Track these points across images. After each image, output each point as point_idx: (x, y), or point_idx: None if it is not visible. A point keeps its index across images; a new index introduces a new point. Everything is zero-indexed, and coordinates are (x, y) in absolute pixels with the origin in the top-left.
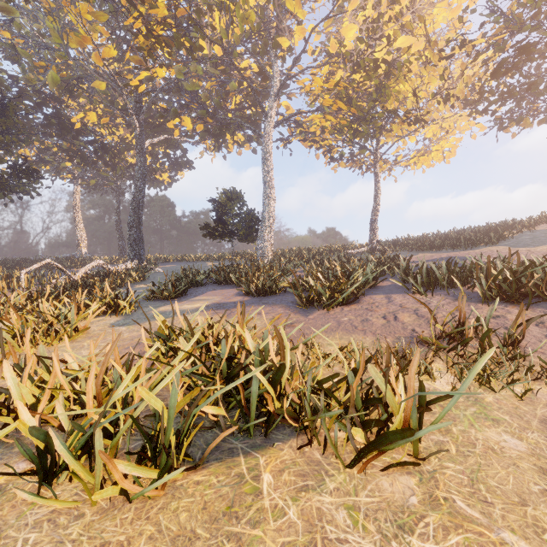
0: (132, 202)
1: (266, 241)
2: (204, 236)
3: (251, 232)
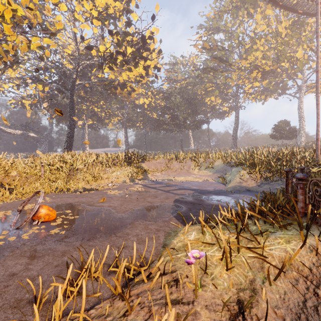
0: (234, 128)
1: (302, 139)
2: (272, 138)
3: (292, 136)
